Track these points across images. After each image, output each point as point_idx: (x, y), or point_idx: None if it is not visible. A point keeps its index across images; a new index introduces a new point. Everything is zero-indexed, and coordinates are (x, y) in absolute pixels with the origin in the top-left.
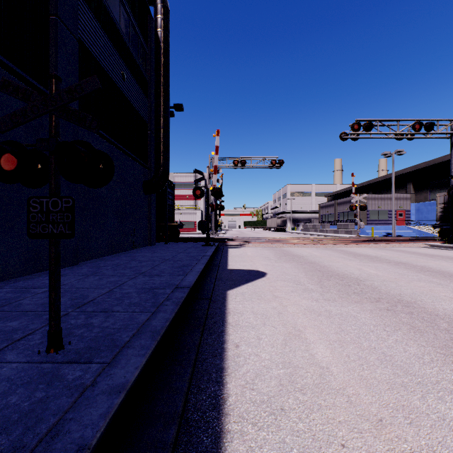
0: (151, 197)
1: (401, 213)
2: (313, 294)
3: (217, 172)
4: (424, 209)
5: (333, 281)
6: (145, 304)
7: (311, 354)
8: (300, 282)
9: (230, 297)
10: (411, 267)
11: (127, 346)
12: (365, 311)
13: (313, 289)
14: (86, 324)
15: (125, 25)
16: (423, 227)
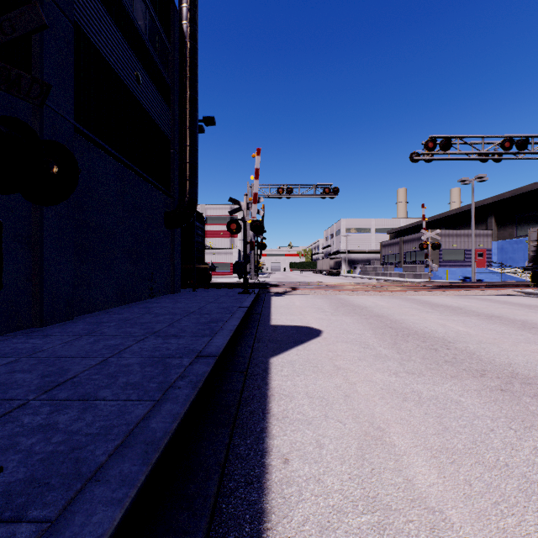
0: (175, 232)
1: (481, 253)
2: (389, 363)
3: (257, 201)
4: (509, 248)
5: (413, 343)
6: (148, 386)
7: (408, 480)
8: (368, 344)
9: (274, 369)
10: (510, 323)
11: (96, 478)
12: (470, 392)
13: (387, 356)
14: (46, 425)
15: (141, 14)
16: (508, 270)
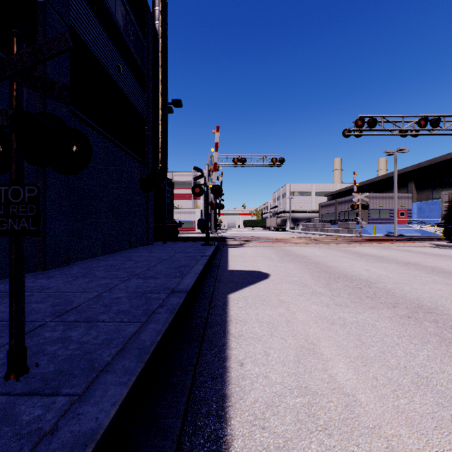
0: (149, 195)
1: (403, 212)
2: (322, 298)
3: (217, 169)
4: (426, 208)
5: (342, 283)
6: (135, 312)
7: (331, 376)
8: (306, 284)
9: (231, 302)
10: (422, 268)
11: (106, 370)
12: (384, 318)
13: (321, 293)
14: (63, 338)
15: (121, 16)
16: (425, 226)
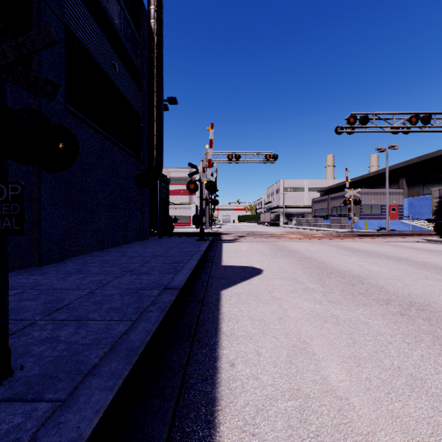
0: (145, 191)
1: (394, 207)
2: (315, 294)
3: (211, 166)
4: (417, 203)
5: (335, 279)
6: (126, 310)
7: (323, 377)
8: (299, 280)
9: (224, 298)
10: (413, 264)
11: (92, 373)
12: (376, 316)
13: (314, 289)
14: (51, 338)
15: (117, 15)
16: (416, 222)
